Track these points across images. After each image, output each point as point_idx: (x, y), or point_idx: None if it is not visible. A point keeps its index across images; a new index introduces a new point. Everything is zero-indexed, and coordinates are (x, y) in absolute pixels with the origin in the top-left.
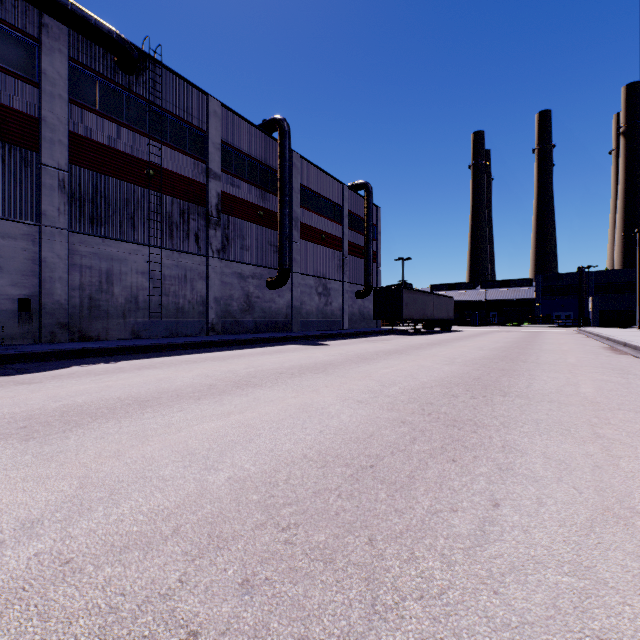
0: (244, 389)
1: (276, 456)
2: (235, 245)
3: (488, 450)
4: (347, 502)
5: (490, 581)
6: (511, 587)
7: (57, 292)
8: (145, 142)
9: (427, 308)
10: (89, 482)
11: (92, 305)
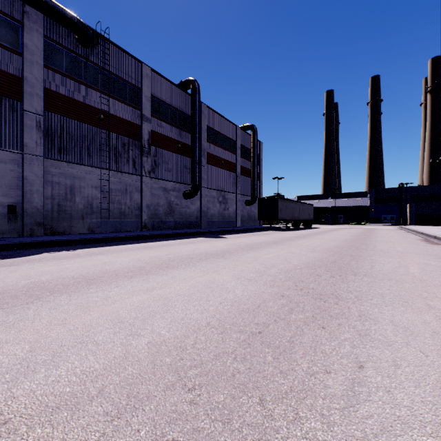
0: (165, 270)
1: (186, 324)
2: (161, 168)
3: (348, 319)
4: (241, 364)
5: None
6: None
7: (35, 200)
8: (97, 95)
9: (295, 212)
10: (38, 346)
11: (60, 210)
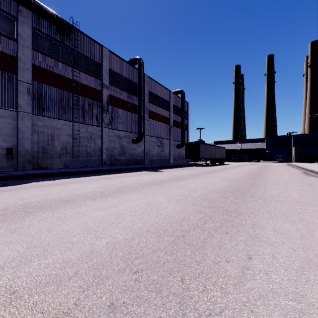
0: (118, 194)
1: (133, 230)
2: (116, 121)
3: (245, 227)
4: (170, 256)
5: (248, 304)
6: (260, 308)
7: (26, 145)
8: (70, 69)
9: (212, 153)
10: (32, 245)
11: (44, 151)
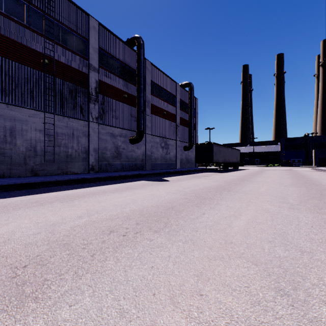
0: None
1: None
2: (108, 115)
3: None
4: None
5: None
6: None
7: None
8: (42, 40)
9: (226, 156)
10: None
11: None
